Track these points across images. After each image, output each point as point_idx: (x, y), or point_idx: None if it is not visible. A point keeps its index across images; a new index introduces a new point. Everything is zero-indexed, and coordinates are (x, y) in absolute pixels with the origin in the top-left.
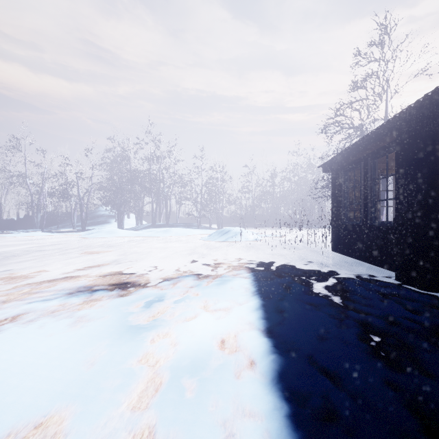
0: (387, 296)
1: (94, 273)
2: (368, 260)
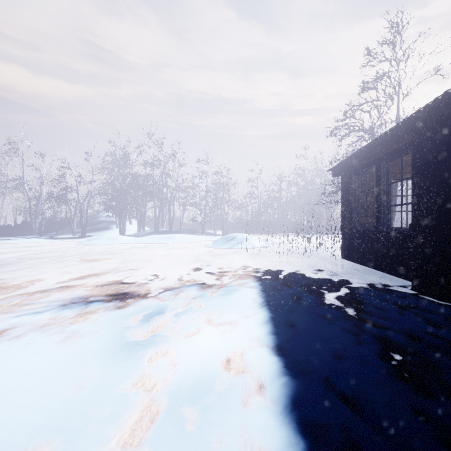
0: (404, 308)
1: (91, 282)
2: (381, 269)
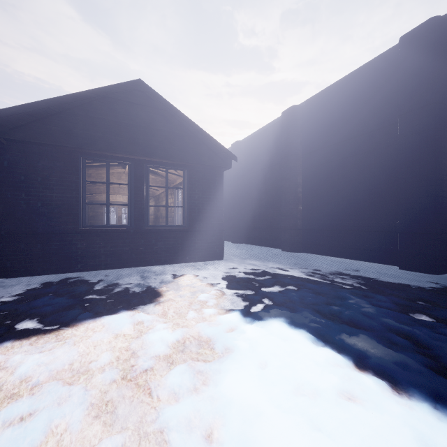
0: None
1: None
2: None
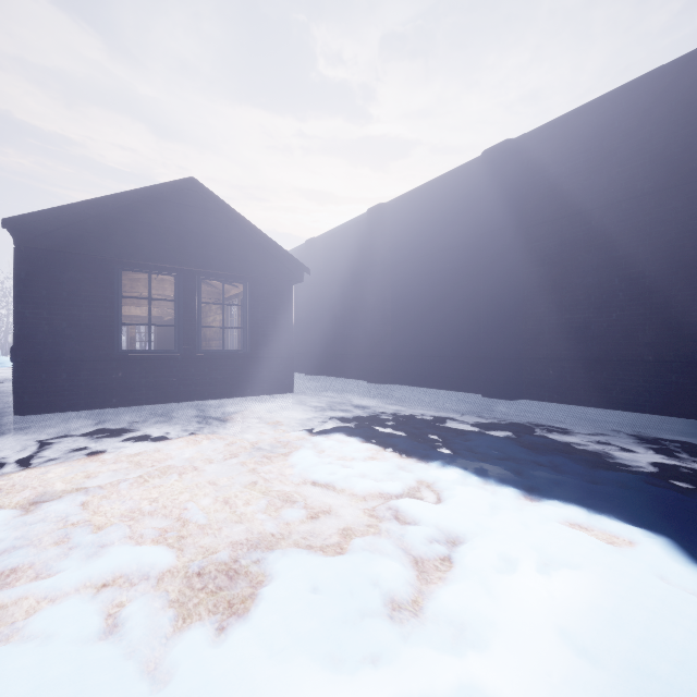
0: None
1: None
2: None
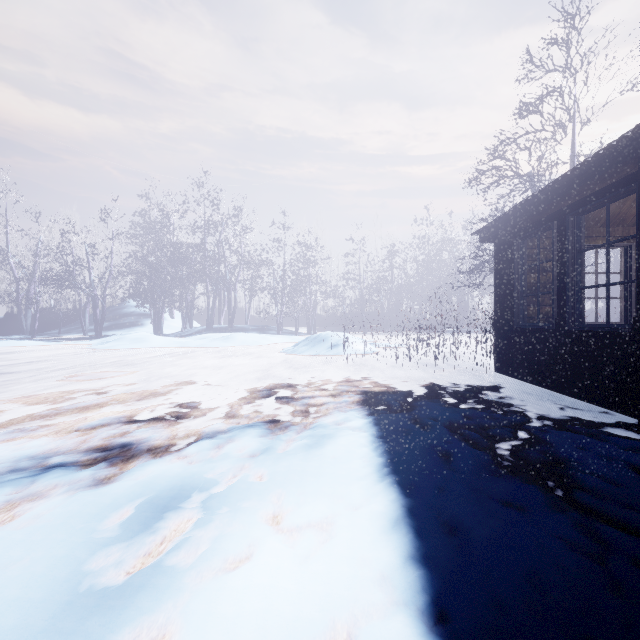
0: None
1: (72, 421)
2: (568, 391)
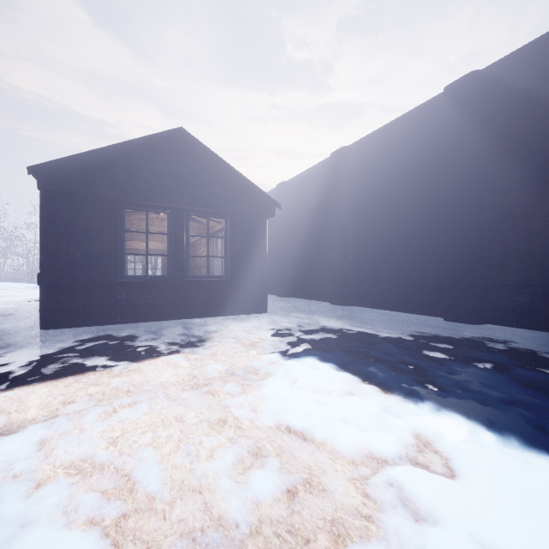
0: None
1: None
2: None
